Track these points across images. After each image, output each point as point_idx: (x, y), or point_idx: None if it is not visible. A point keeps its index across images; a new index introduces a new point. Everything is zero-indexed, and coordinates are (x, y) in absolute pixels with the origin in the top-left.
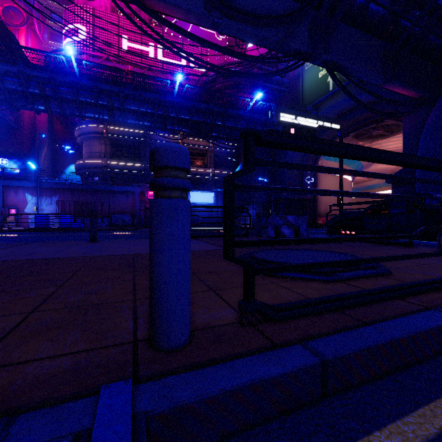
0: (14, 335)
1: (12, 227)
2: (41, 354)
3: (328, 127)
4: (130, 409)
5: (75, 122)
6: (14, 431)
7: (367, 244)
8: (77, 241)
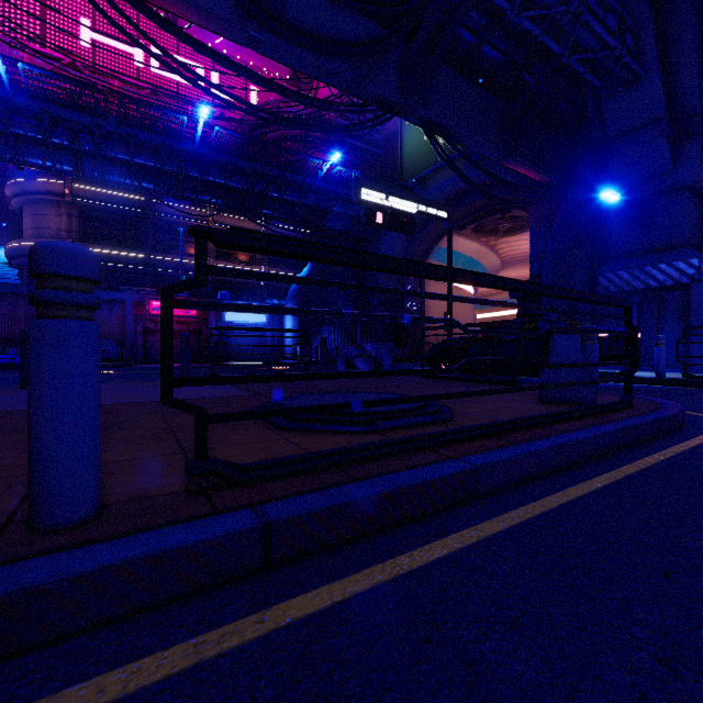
0: None
1: None
2: None
3: (431, 214)
4: None
5: (7, 170)
6: None
7: (463, 384)
8: None
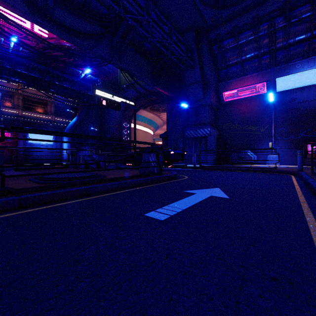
0: None
1: None
2: None
3: (127, 103)
4: None
5: None
6: None
7: (126, 170)
8: None
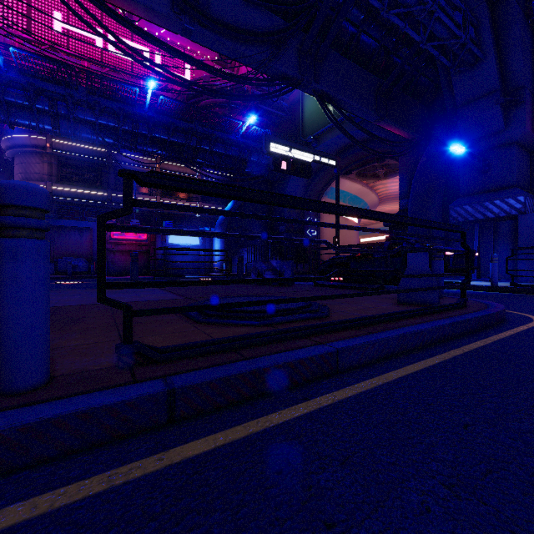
0: None
1: None
2: None
3: (324, 163)
4: None
5: (3, 129)
6: None
7: (344, 290)
8: None
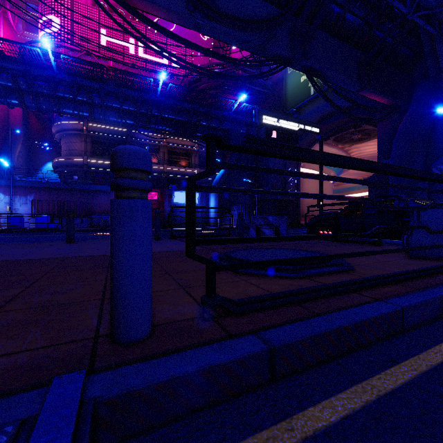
0: None
1: None
2: None
3: (308, 130)
4: (79, 396)
5: (53, 118)
6: None
7: (340, 243)
8: (52, 242)
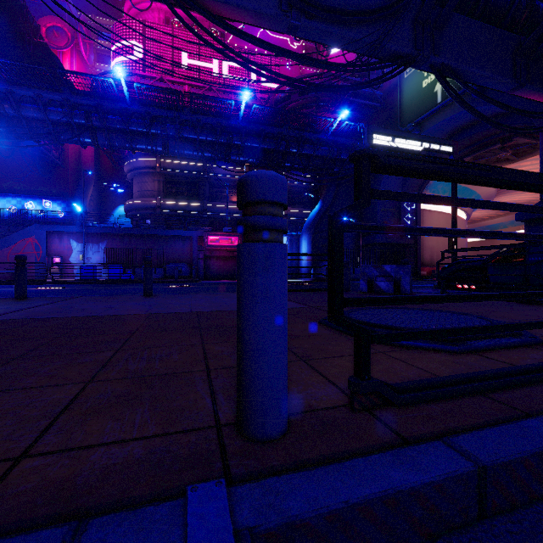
0: (73, 410)
1: (56, 279)
2: (107, 437)
3: (436, 150)
4: (230, 524)
5: (124, 156)
6: (87, 542)
7: (495, 303)
8: (129, 295)
